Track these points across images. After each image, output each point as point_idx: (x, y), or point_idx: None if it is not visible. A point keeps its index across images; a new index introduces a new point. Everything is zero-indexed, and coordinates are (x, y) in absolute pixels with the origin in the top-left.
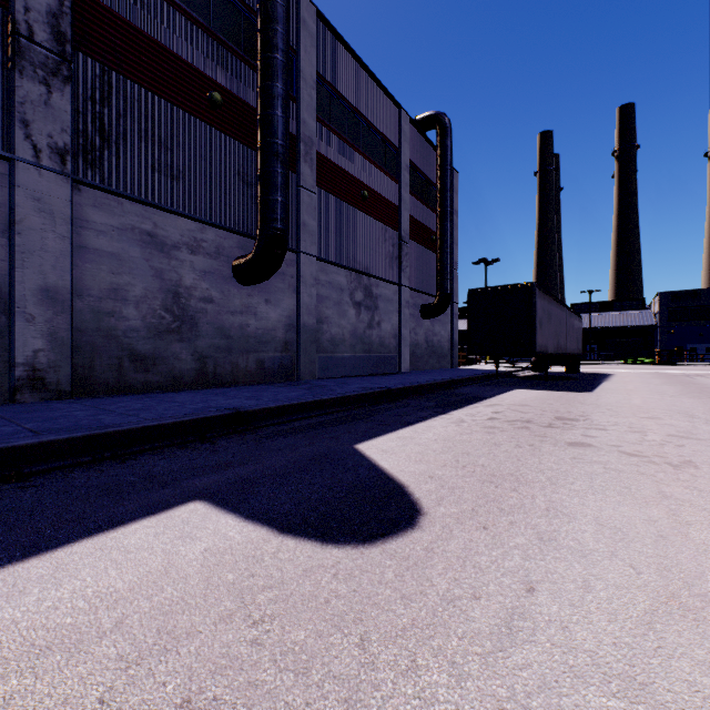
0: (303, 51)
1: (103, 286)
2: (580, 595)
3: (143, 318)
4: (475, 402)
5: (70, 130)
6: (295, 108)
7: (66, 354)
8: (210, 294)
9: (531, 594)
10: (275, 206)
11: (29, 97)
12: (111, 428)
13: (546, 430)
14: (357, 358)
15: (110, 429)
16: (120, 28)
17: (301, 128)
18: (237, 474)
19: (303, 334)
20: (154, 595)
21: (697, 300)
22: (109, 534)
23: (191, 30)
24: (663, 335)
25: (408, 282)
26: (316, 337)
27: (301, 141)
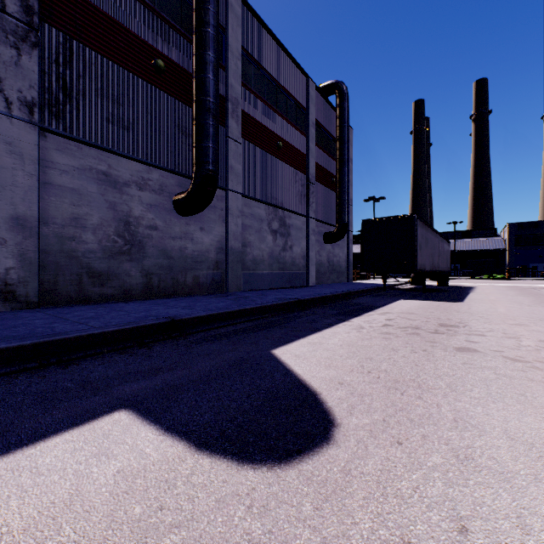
0: (230, 29)
1: (66, 216)
2: (520, 538)
3: (99, 242)
4: (370, 310)
5: (37, 86)
6: (224, 74)
7: (33, 271)
8: (155, 223)
9: (465, 537)
10: (207, 152)
11: (1, 58)
12: (59, 336)
13: (434, 336)
14: (274, 275)
15: (58, 337)
16: (80, 4)
17: (229, 90)
18: (165, 380)
19: (230, 255)
20: (49, 538)
21: (537, 229)
22: (26, 450)
23: (139, 9)
24: (511, 256)
25: (314, 214)
26: (241, 258)
27: (229, 101)
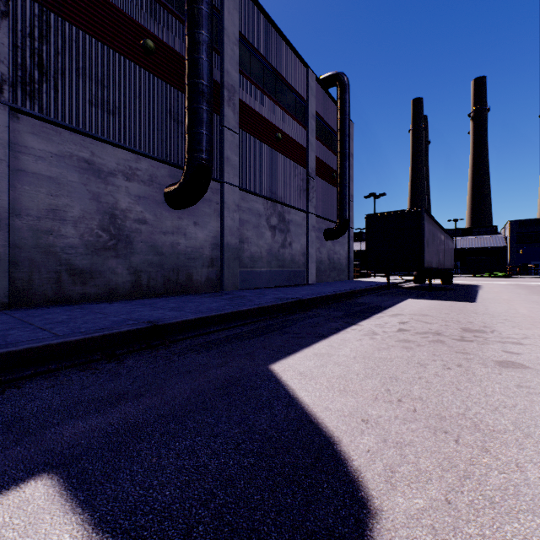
0: (226, 12)
1: (42, 207)
2: None
3: (81, 237)
4: (378, 311)
5: (7, 61)
6: (220, 60)
7: (2, 268)
8: (144, 216)
9: None
10: (200, 139)
11: None
12: (3, 349)
13: (463, 345)
14: (273, 272)
15: (1, 350)
16: None
17: (225, 77)
18: (125, 414)
19: (226, 252)
20: None
21: (539, 226)
22: None
23: None
24: (513, 254)
25: (314, 210)
26: (238, 255)
27: (225, 88)
